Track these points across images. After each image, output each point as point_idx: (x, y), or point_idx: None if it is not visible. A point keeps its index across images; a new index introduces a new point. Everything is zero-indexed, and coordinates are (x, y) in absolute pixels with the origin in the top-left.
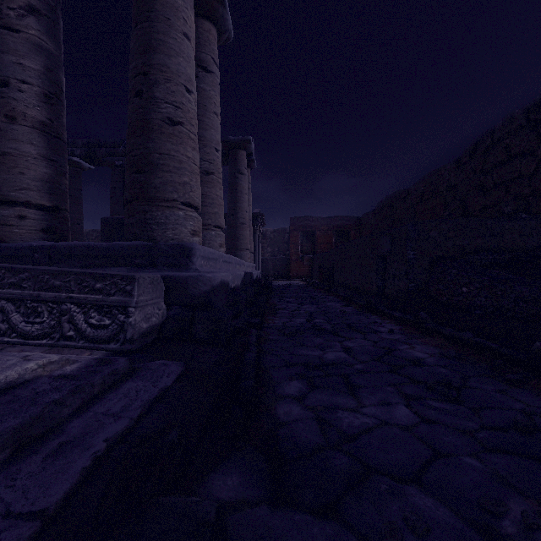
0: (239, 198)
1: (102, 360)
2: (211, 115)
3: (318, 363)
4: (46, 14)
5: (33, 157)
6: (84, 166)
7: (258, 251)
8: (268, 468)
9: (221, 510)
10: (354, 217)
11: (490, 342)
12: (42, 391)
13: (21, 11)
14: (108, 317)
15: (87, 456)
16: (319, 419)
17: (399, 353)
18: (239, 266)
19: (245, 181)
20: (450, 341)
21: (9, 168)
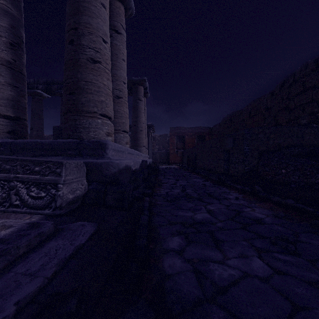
0: (139, 115)
1: (33, 224)
2: (121, 60)
3: (191, 221)
4: None
5: (1, 84)
6: (44, 95)
7: (150, 147)
8: None
9: None
10: (208, 127)
11: (308, 207)
12: None
13: None
14: (44, 191)
15: None
16: (196, 271)
17: (245, 214)
18: (138, 156)
19: (142, 104)
20: (277, 205)
21: None
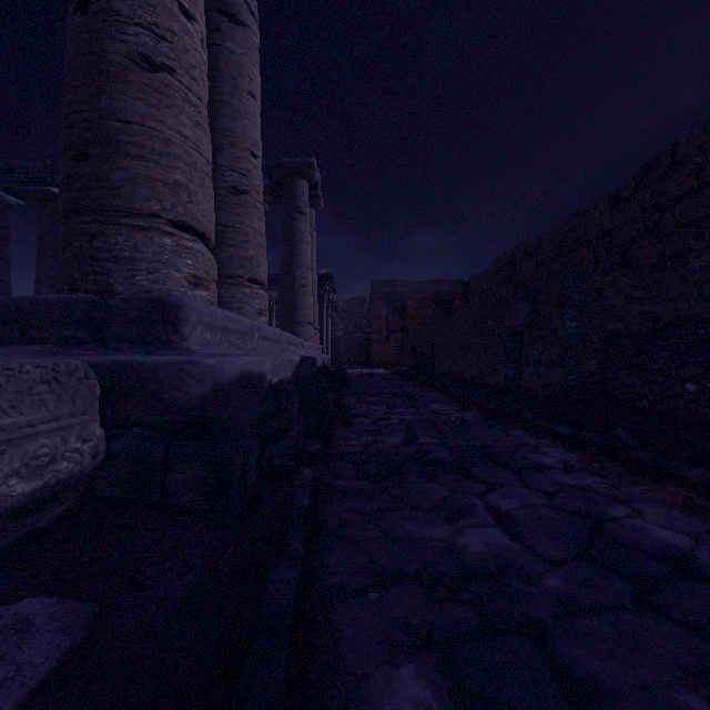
0: (297, 248)
1: None
2: (244, 95)
3: (451, 569)
4: None
5: None
6: None
7: (326, 328)
8: None
9: None
10: (459, 282)
11: None
12: None
13: None
14: None
15: None
16: None
17: (621, 533)
18: (294, 347)
19: (306, 224)
20: (705, 494)
21: None
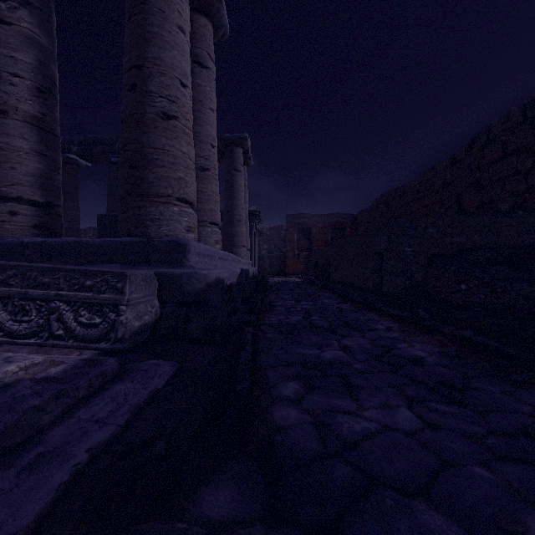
0: (236, 195)
1: (90, 361)
2: (207, 111)
3: (315, 362)
4: (38, 7)
5: (25, 152)
6: (81, 163)
7: (254, 248)
8: (263, 480)
9: (212, 532)
10: (350, 215)
11: (492, 341)
12: (22, 396)
13: (13, 3)
14: (99, 315)
15: (66, 469)
16: (318, 424)
17: (398, 352)
18: (235, 263)
19: (241, 178)
20: (449, 339)
21: (0, 163)
